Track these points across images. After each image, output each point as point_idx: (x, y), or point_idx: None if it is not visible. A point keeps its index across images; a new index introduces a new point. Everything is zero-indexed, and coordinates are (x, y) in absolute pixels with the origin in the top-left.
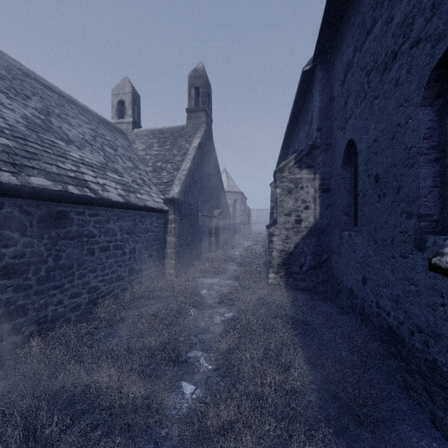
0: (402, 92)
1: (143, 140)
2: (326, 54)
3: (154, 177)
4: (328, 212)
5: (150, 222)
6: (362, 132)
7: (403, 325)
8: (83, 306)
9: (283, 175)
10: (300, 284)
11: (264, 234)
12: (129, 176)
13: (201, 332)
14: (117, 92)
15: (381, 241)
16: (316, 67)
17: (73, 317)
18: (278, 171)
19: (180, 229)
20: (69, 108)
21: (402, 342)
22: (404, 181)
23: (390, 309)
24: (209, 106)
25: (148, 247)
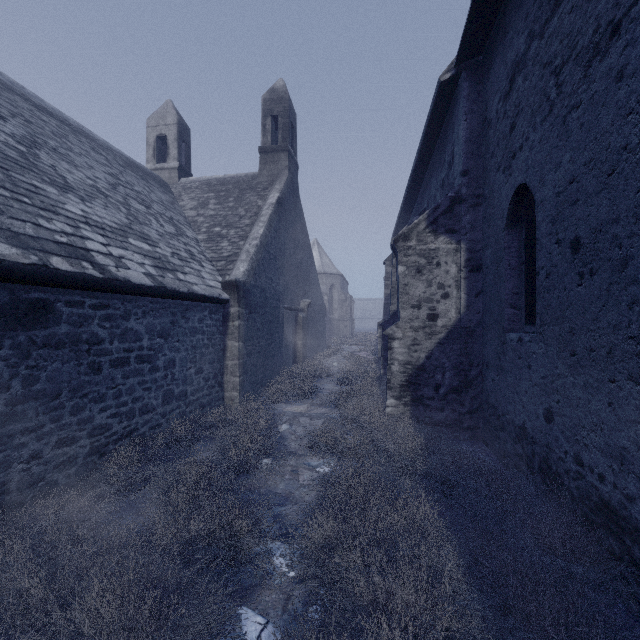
0: (632, 89)
1: (193, 194)
2: (476, 54)
3: (209, 249)
4: (480, 302)
5: (199, 318)
6: (546, 170)
7: (635, 502)
8: (81, 460)
9: (408, 244)
10: (435, 415)
11: (374, 335)
12: (167, 245)
13: (279, 502)
14: (156, 122)
15: (584, 352)
16: (461, 75)
17: (62, 479)
18: (400, 238)
19: (249, 329)
20: (76, 142)
21: (632, 532)
22: (637, 247)
23: (605, 469)
24: (294, 145)
25: (197, 357)
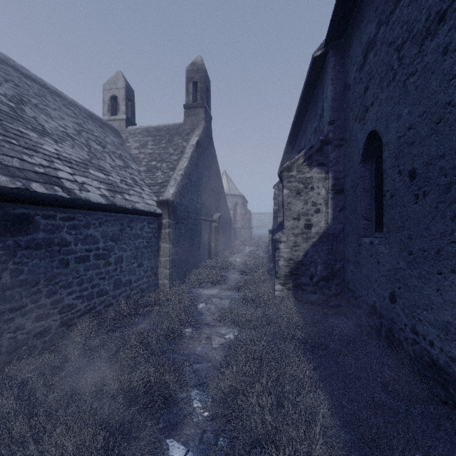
0: (454, 61)
1: (136, 138)
2: (340, 37)
3: (147, 177)
4: (342, 216)
5: (140, 227)
6: (390, 120)
7: None
8: (53, 330)
9: (290, 174)
10: (310, 297)
11: (266, 239)
12: (117, 175)
13: (197, 360)
14: (110, 86)
15: (419, 252)
16: (328, 52)
17: (39, 344)
18: (285, 169)
19: (176, 235)
20: (52, 100)
21: (454, 384)
22: None
23: (434, 338)
24: (208, 103)
25: (138, 255)
